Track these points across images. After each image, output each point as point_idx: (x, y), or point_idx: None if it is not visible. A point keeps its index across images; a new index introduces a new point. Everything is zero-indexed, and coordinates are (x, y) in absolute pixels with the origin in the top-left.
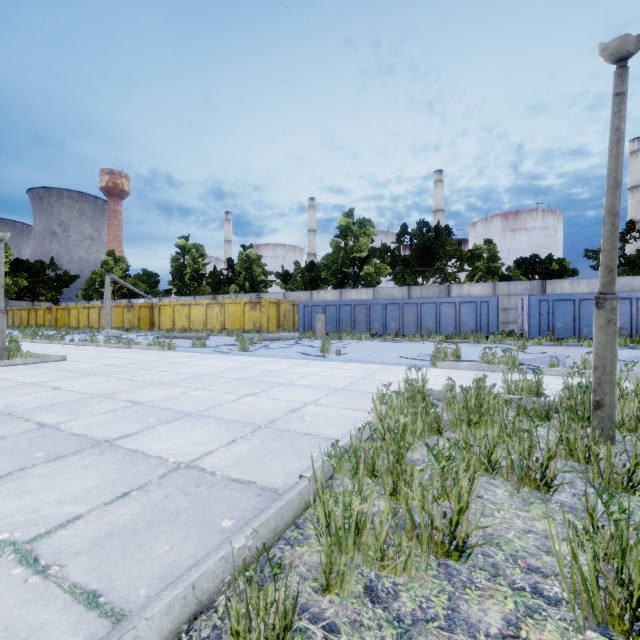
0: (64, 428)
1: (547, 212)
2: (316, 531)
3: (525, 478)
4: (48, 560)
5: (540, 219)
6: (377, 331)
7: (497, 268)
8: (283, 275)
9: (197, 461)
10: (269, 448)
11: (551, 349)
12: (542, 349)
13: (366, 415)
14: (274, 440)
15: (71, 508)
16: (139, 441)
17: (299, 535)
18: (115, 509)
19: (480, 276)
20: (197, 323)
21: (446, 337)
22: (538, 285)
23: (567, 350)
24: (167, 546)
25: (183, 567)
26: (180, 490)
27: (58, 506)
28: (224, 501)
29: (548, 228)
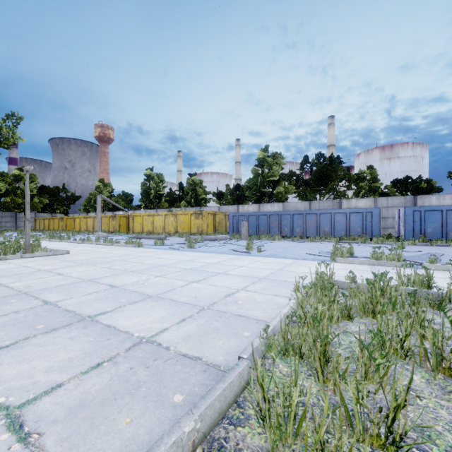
0: (61, 305)
1: (416, 144)
2: (256, 414)
3: (439, 366)
4: (30, 427)
5: (410, 150)
6: (286, 234)
7: (377, 187)
8: (218, 194)
9: (155, 337)
10: (211, 327)
11: (424, 248)
12: (417, 248)
13: (286, 300)
14: (215, 320)
15: (56, 376)
16: (113, 318)
17: (240, 414)
18: (89, 379)
19: (364, 193)
20: (158, 228)
21: (339, 238)
22: (411, 199)
23: (438, 249)
24: (128, 419)
25: (140, 443)
26: (141, 363)
27: (46, 373)
28: (176, 375)
29: (417, 156)
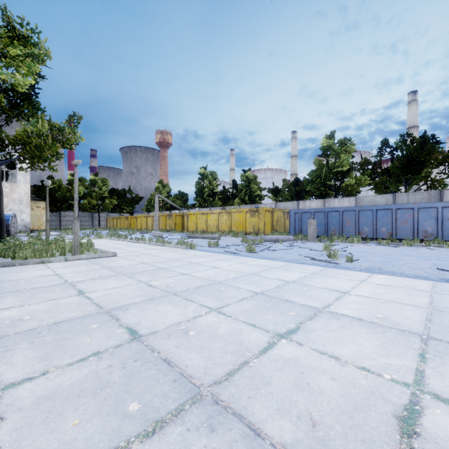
0: None
1: None
2: None
3: None
4: None
5: None
6: (366, 235)
7: None
8: (274, 190)
9: None
10: None
11: None
12: None
13: None
14: None
15: None
16: None
17: None
18: None
19: None
20: (212, 227)
21: None
22: None
23: None
24: None
25: None
26: None
27: None
28: None
29: None
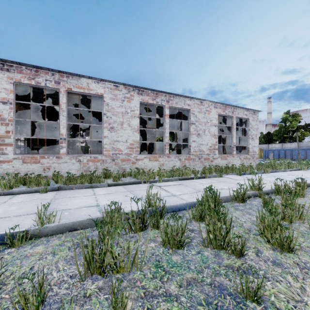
0: None
1: None
2: None
3: None
4: None
5: None
6: (295, 159)
7: None
8: None
9: None
10: None
11: None
12: None
13: None
14: None
15: None
16: None
17: None
18: None
19: None
20: None
21: None
22: None
23: None
24: None
25: None
26: None
27: None
28: None
29: None
